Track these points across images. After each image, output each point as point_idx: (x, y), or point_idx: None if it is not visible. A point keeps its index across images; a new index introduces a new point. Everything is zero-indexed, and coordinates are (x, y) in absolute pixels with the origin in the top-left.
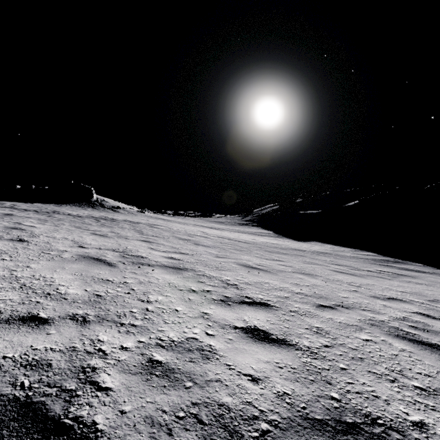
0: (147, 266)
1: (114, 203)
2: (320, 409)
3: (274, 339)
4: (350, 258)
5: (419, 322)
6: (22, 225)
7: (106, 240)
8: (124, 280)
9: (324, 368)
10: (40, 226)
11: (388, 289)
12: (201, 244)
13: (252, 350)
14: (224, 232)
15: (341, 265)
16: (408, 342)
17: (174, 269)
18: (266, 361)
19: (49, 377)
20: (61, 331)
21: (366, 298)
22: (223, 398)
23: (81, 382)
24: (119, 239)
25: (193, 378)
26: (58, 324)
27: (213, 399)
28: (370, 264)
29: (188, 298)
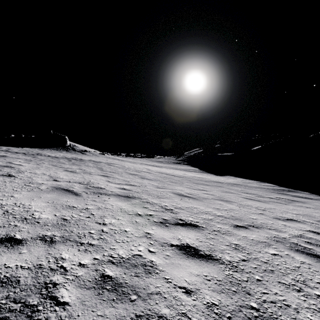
0: (104, 195)
1: (82, 147)
2: (242, 318)
3: (202, 255)
4: (256, 188)
5: (312, 238)
6: (12, 164)
7: (75, 175)
8: (86, 206)
9: (243, 279)
10: (25, 165)
11: (286, 212)
12: (145, 178)
13: (185, 264)
14: (163, 168)
15: (249, 193)
16: (306, 255)
17: (125, 197)
18: (197, 275)
19: (16, 293)
20: (31, 250)
21: (270, 219)
22: (162, 310)
23: (43, 297)
24: (84, 174)
25: (137, 291)
26: (29, 244)
27: (154, 311)
28: (271, 192)
29: (135, 221)
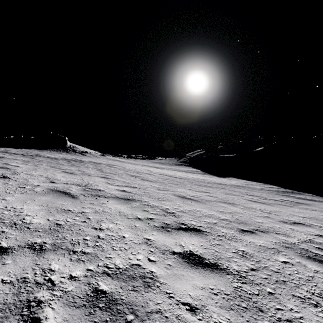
0: (103, 197)
1: (83, 148)
2: None
3: (207, 264)
4: (259, 190)
5: (322, 243)
6: (8, 165)
7: (73, 177)
8: (83, 210)
9: (253, 293)
10: (22, 166)
11: (292, 215)
12: (146, 179)
13: (189, 275)
14: (164, 170)
15: (253, 195)
16: (319, 263)
17: (124, 200)
18: (202, 288)
19: None
20: (17, 260)
21: (276, 223)
22: None
23: (23, 320)
24: (83, 176)
25: (135, 310)
26: (15, 254)
27: None
28: (275, 194)
29: (134, 226)
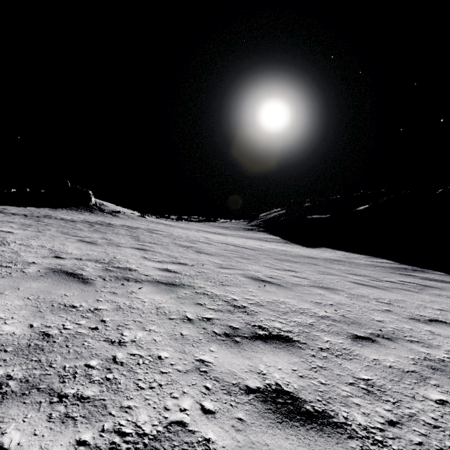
0: (133, 282)
1: (114, 207)
2: None
3: (310, 414)
4: (367, 267)
5: None
6: None
7: (93, 249)
8: (96, 305)
9: None
10: (18, 232)
11: (423, 307)
12: (203, 252)
13: (279, 446)
14: (229, 237)
15: (359, 274)
16: None
17: (167, 285)
18: None
19: None
20: None
21: (405, 322)
22: None
23: None
24: (109, 247)
25: None
26: None
27: None
28: (390, 273)
29: (180, 333)
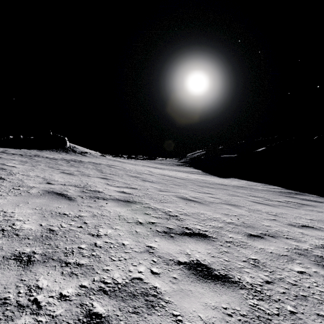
0: (102, 200)
1: (83, 149)
2: None
3: (217, 276)
4: (262, 191)
5: None
6: (5, 165)
7: (71, 178)
8: (79, 213)
9: (273, 312)
10: (19, 166)
11: (299, 217)
12: (147, 180)
13: (198, 291)
14: (165, 170)
15: (256, 196)
16: None
17: (124, 202)
18: (213, 307)
19: None
20: None
21: (285, 226)
22: None
23: None
24: (82, 177)
25: None
26: None
27: None
28: (278, 195)
29: (135, 231)
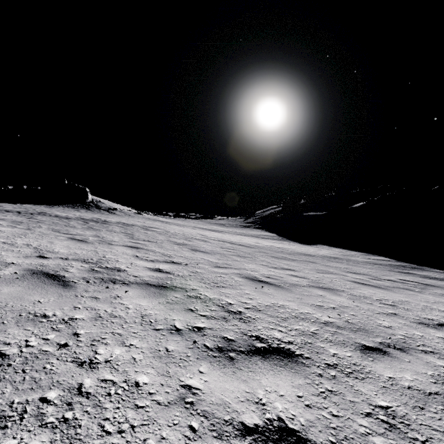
0: (120, 285)
1: (111, 204)
2: None
3: None
4: (365, 264)
5: None
6: None
7: (82, 247)
8: (72, 313)
9: None
10: (6, 229)
11: (429, 309)
12: (198, 249)
13: None
14: (225, 234)
15: (358, 273)
16: None
17: (157, 288)
18: None
19: None
20: None
21: (414, 327)
22: None
23: None
24: (100, 245)
25: None
26: None
27: None
28: (389, 271)
29: (166, 349)
